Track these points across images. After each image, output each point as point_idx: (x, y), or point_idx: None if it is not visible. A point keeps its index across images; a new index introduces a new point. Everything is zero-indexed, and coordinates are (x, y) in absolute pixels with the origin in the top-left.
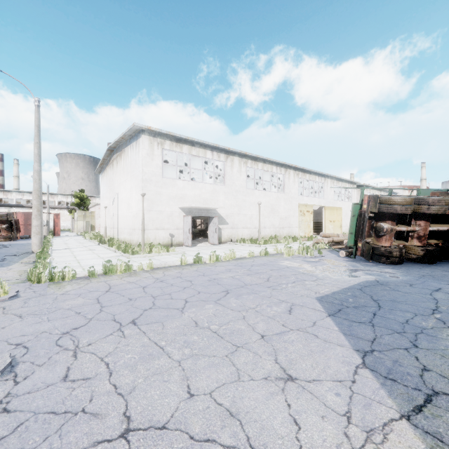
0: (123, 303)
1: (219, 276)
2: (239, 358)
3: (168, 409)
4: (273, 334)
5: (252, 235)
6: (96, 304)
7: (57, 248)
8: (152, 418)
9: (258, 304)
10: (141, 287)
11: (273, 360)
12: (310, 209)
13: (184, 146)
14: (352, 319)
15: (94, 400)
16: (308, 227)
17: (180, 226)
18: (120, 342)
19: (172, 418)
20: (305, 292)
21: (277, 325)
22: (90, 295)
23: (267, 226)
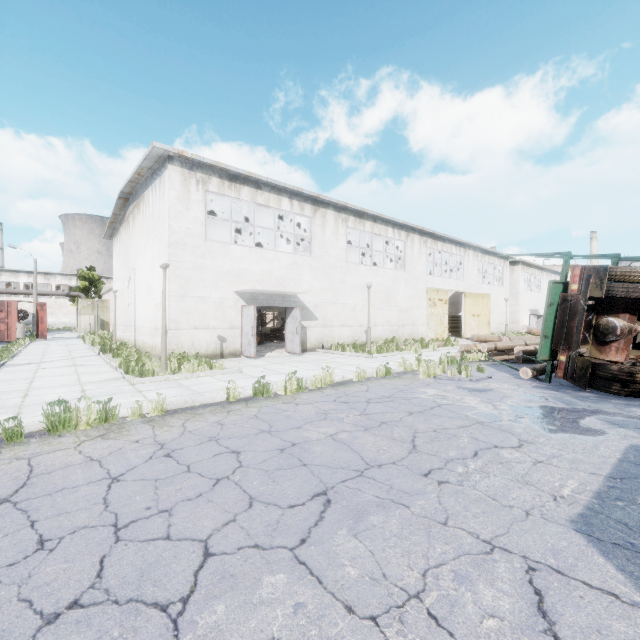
0: (4, 569)
1: (303, 433)
2: None
3: None
4: None
5: (355, 337)
6: None
7: (16, 362)
8: None
9: (426, 568)
10: (106, 479)
11: None
12: (443, 296)
13: (243, 188)
14: None
15: None
16: (440, 325)
17: (237, 324)
18: None
19: None
20: (528, 498)
21: None
22: None
23: (379, 322)
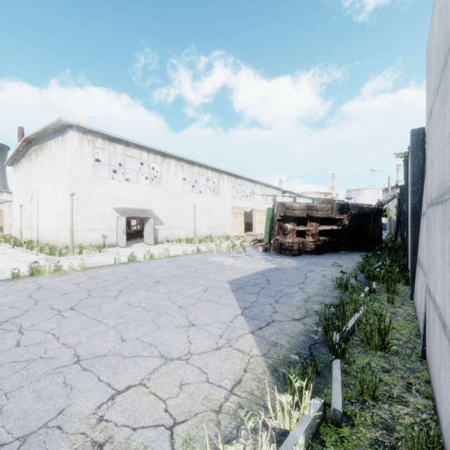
0: (58, 296)
1: (152, 271)
2: (161, 319)
3: (107, 348)
4: (188, 305)
5: (188, 235)
6: (29, 299)
7: None
8: (96, 353)
9: (182, 288)
10: (74, 284)
11: (185, 318)
12: (242, 211)
13: (118, 145)
14: (247, 292)
15: (48, 352)
16: (240, 227)
17: (114, 227)
18: (61, 321)
19: (110, 351)
20: (221, 278)
21: (193, 300)
22: (19, 293)
23: (203, 226)
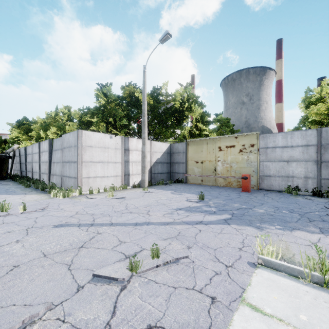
0: None
1: None
2: None
3: None
4: None
5: None
6: None
7: None
8: None
9: None
10: None
11: None
12: None
13: None
14: None
15: None
16: None
17: None
18: None
19: None
20: None
21: None
22: None
23: None
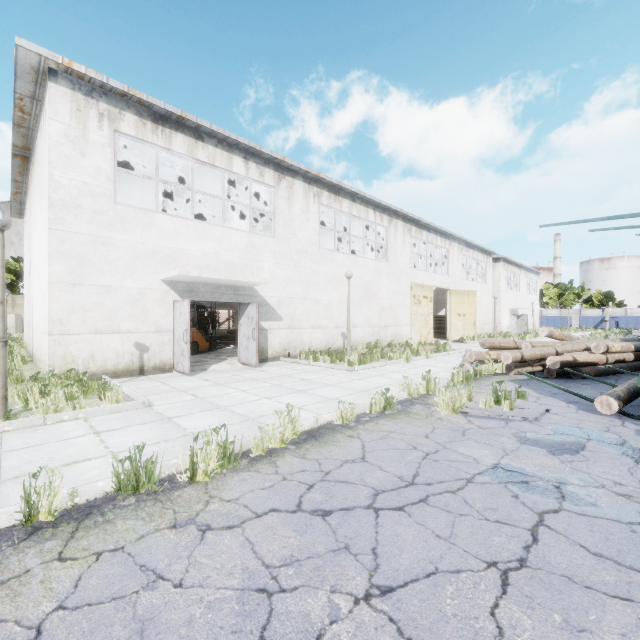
0: None
1: None
2: None
3: None
4: None
5: (330, 341)
6: None
7: None
8: None
9: None
10: None
11: None
12: (428, 293)
13: (175, 135)
14: None
15: None
16: (425, 325)
17: (166, 326)
18: None
19: None
20: None
21: None
22: None
23: (358, 323)
